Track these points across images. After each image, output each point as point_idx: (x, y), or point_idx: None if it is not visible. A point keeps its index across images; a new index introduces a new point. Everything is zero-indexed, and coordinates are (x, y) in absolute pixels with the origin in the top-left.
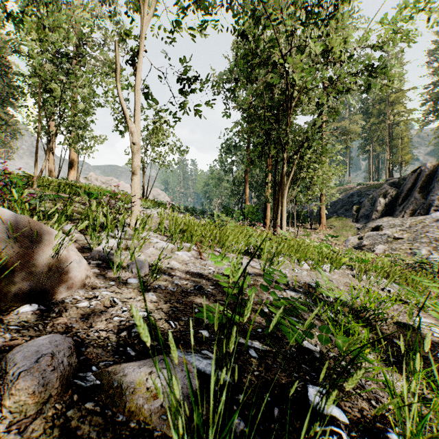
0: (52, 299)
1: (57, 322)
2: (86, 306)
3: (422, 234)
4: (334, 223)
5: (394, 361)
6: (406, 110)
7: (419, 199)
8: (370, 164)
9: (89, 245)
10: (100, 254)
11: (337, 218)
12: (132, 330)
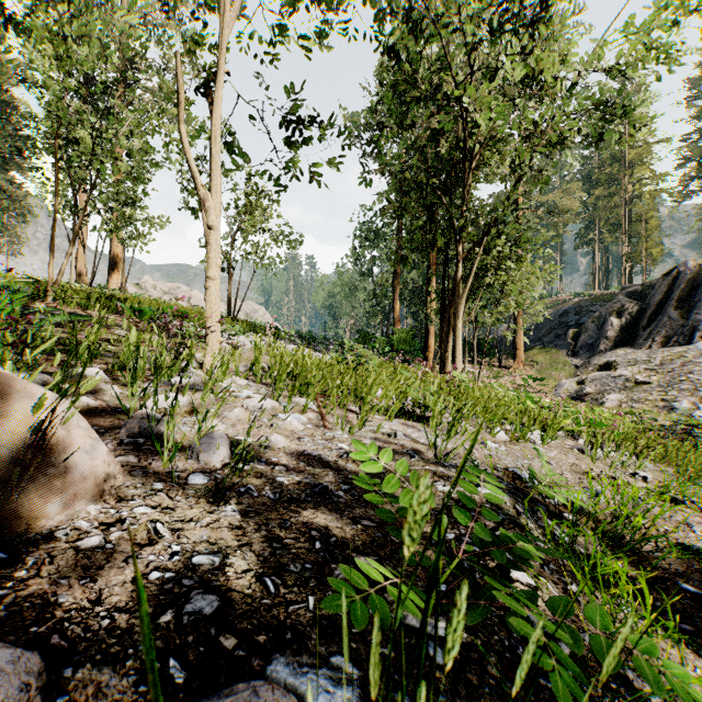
0: (29, 531)
1: (25, 592)
2: (97, 545)
3: (681, 377)
4: (537, 357)
5: (690, 631)
6: (653, 175)
7: (676, 319)
8: (595, 263)
9: (123, 408)
10: (142, 424)
11: (543, 349)
12: (183, 609)
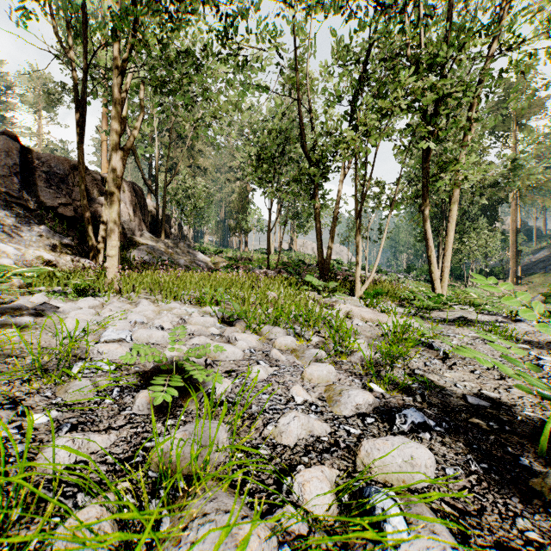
0: None
1: None
2: None
3: None
4: (534, 279)
5: None
6: None
7: None
8: None
9: None
10: None
11: (541, 274)
12: None
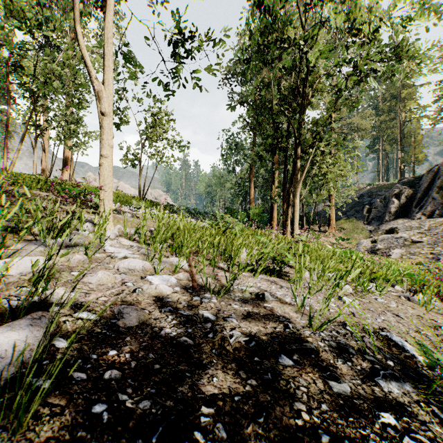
0: None
1: None
2: None
3: None
4: (344, 225)
5: None
6: (418, 106)
7: (437, 199)
8: (380, 164)
9: None
10: None
11: (347, 220)
12: None
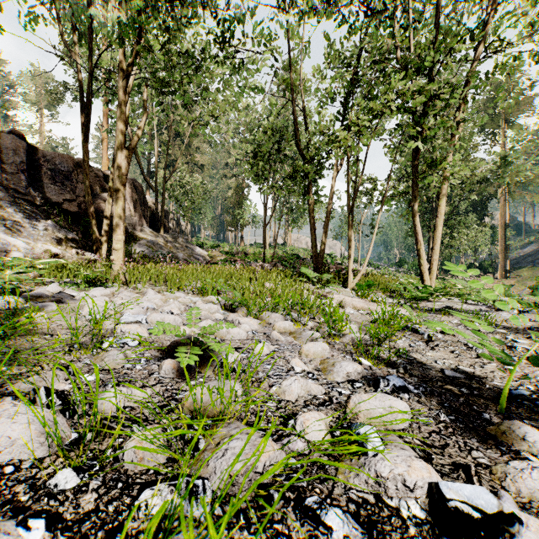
0: None
1: None
2: None
3: None
4: (522, 273)
5: None
6: None
7: None
8: None
9: None
10: None
11: (529, 268)
12: None
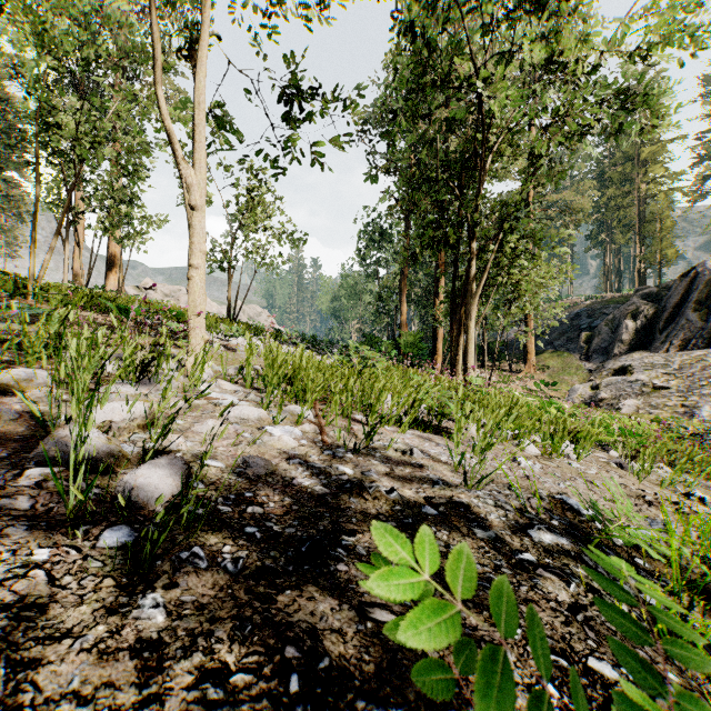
0: None
1: None
2: None
3: (702, 381)
4: (549, 361)
5: None
6: (668, 173)
7: (694, 321)
8: (607, 265)
9: (41, 423)
10: (63, 445)
11: (554, 353)
12: None
